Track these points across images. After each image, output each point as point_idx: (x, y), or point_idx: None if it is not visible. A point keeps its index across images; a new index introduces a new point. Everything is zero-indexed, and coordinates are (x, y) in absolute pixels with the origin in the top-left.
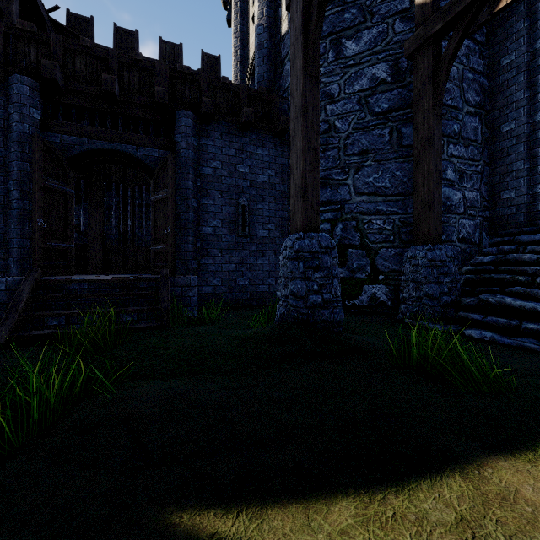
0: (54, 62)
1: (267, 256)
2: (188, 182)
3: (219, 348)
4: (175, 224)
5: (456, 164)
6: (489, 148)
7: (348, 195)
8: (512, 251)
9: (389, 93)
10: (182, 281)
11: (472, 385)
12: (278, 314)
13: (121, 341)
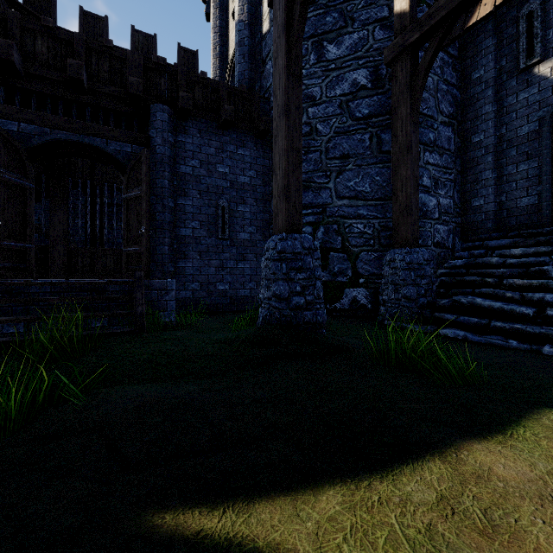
0: (10, 41)
1: (248, 259)
2: (164, 180)
3: (199, 352)
4: (149, 225)
5: (431, 172)
6: (461, 158)
7: (330, 198)
8: (482, 255)
9: (369, 99)
10: (158, 284)
11: (447, 378)
12: (261, 317)
13: (91, 347)
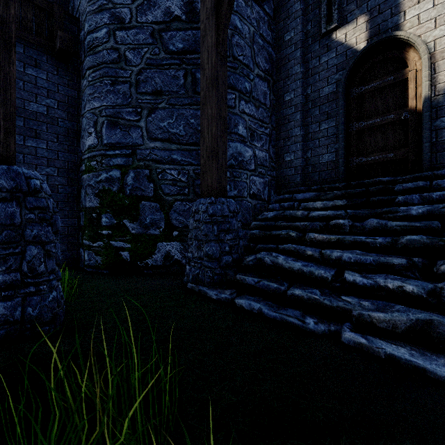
0: None
1: None
2: None
3: None
4: None
5: (247, 122)
6: (276, 115)
7: (141, 139)
8: (290, 207)
9: (184, 32)
10: None
11: None
12: None
13: None
